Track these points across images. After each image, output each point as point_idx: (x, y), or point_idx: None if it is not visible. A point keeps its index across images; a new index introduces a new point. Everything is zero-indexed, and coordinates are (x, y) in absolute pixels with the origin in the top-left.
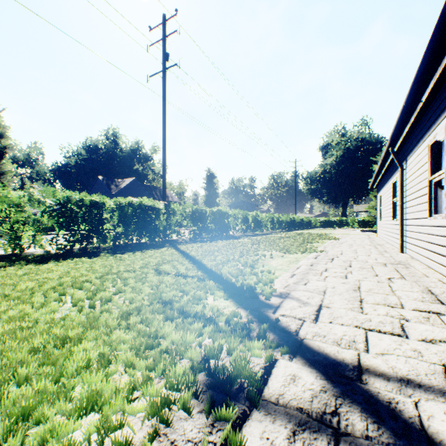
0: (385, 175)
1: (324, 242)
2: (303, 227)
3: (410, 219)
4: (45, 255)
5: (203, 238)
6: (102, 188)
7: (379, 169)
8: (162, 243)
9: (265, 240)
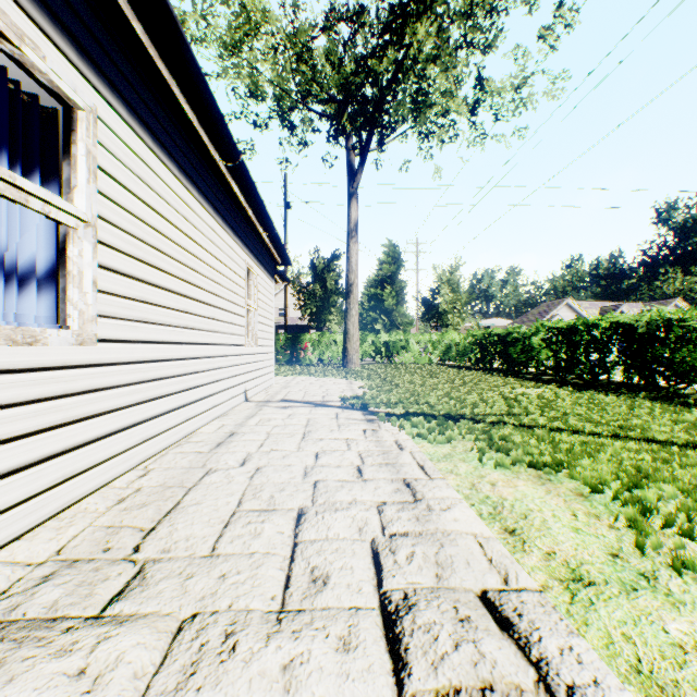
0: None
1: None
2: None
3: None
4: None
5: None
6: None
7: None
8: None
9: None
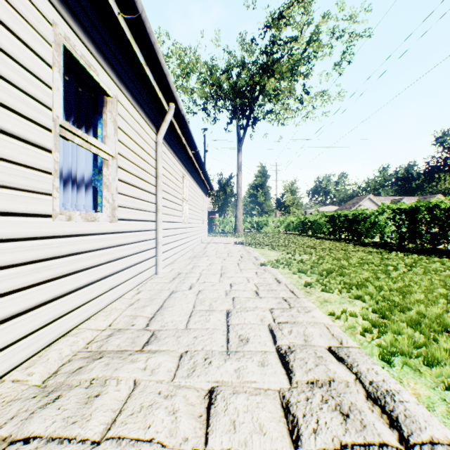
0: None
1: (388, 359)
2: None
3: (167, 222)
4: (385, 245)
5: None
6: None
7: None
8: None
9: None
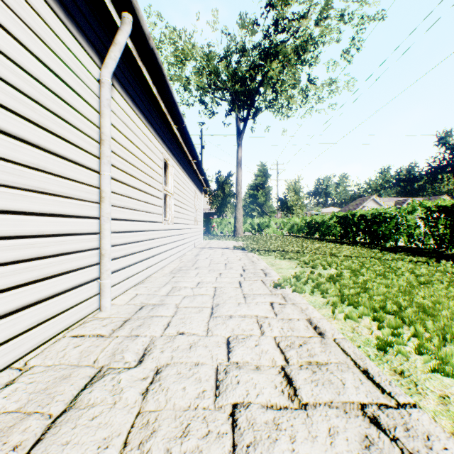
0: None
1: None
2: None
3: (131, 221)
4: (416, 250)
5: None
6: None
7: None
8: None
9: None
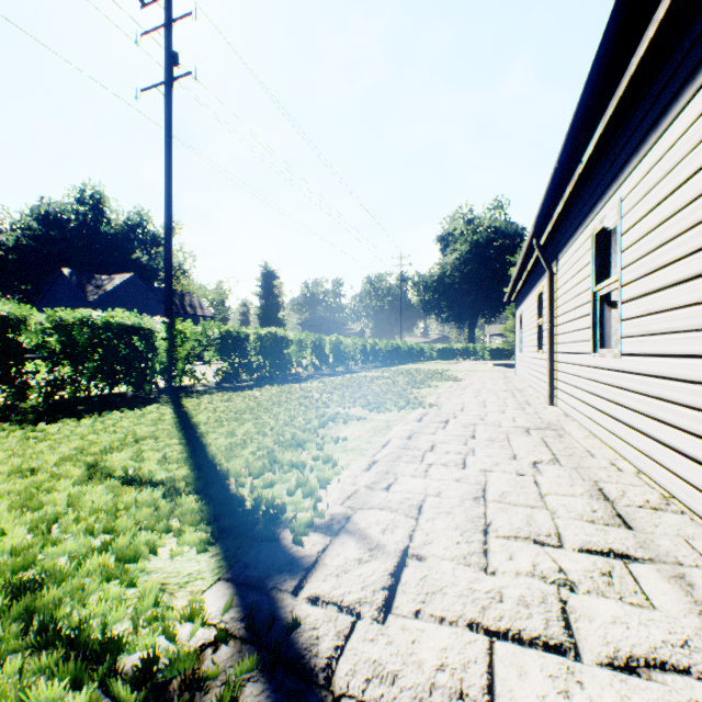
0: (527, 282)
1: (439, 387)
2: (412, 359)
3: (564, 354)
4: None
5: (242, 382)
6: (70, 290)
7: (519, 273)
8: (158, 393)
9: (347, 383)
